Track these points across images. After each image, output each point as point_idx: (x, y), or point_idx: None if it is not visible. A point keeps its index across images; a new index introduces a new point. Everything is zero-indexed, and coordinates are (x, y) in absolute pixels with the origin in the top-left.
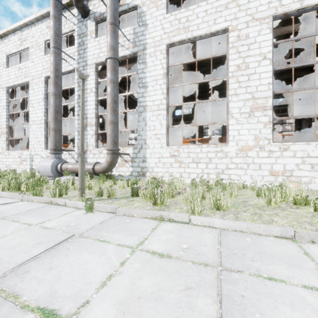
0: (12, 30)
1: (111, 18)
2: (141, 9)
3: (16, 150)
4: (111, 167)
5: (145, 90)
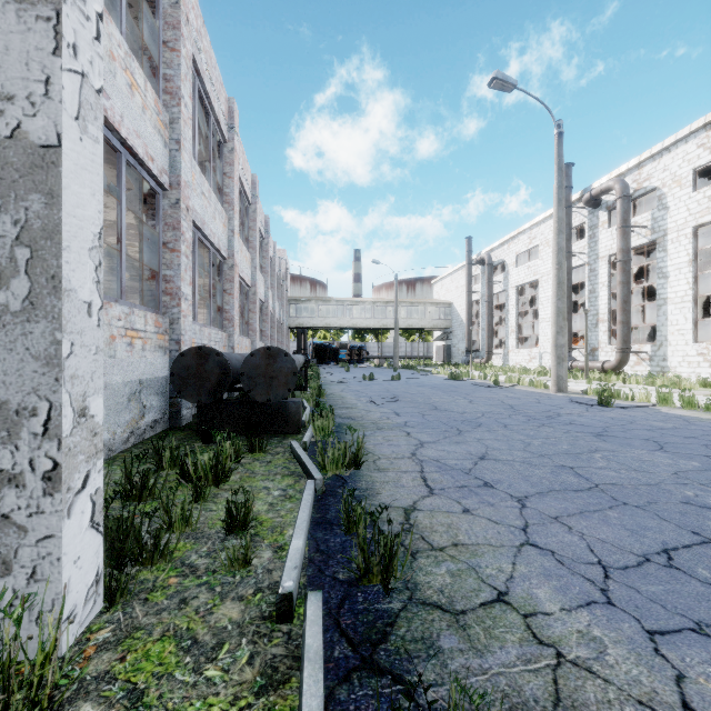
0: (522, 231)
1: (620, 222)
2: (661, 191)
3: (525, 348)
4: (620, 365)
5: (665, 281)
